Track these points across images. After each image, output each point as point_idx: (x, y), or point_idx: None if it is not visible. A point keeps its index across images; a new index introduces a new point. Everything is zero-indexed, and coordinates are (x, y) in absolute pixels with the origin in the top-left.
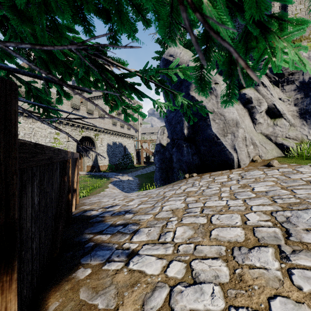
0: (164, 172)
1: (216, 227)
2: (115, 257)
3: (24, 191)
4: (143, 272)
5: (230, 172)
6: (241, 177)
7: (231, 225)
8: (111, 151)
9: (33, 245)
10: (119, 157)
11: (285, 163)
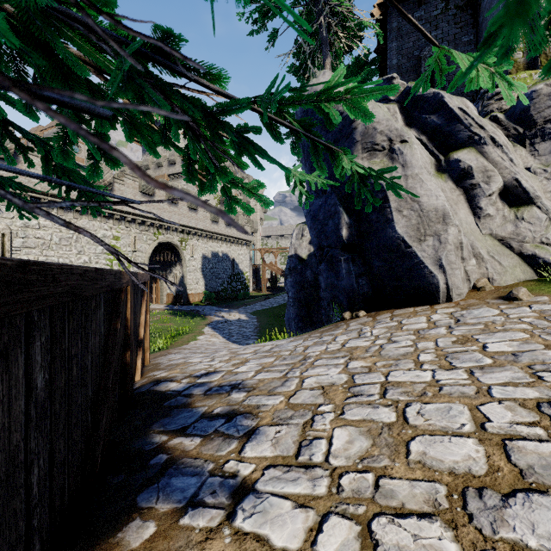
0: (303, 306)
1: (419, 433)
2: (208, 496)
3: (3, 366)
4: (265, 540)
5: (431, 310)
6: (455, 321)
7: (451, 430)
8: (208, 268)
9: (33, 476)
10: (223, 278)
11: (542, 293)
